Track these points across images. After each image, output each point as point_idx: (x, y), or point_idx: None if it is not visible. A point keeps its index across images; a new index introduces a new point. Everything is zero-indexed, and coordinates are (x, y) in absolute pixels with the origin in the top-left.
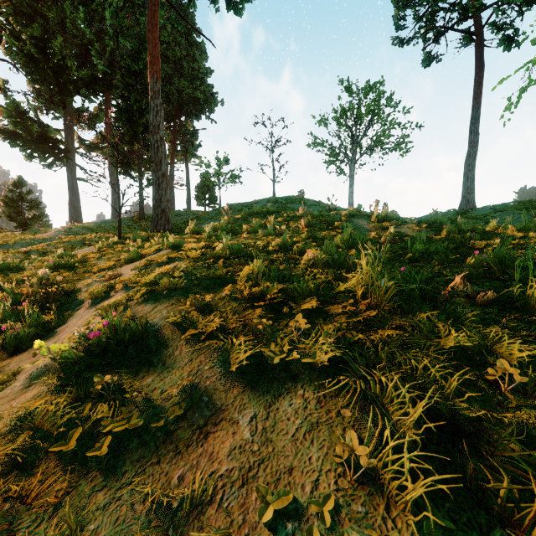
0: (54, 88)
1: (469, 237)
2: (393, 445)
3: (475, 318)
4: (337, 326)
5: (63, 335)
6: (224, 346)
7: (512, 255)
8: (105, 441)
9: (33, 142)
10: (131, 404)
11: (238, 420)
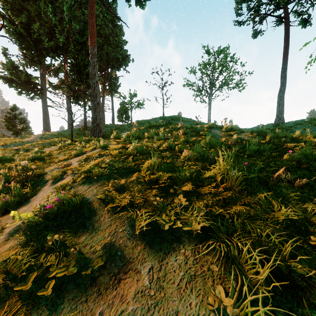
0: (34, 52)
1: (283, 141)
2: (250, 299)
3: (296, 198)
4: (205, 202)
5: (34, 202)
6: (132, 215)
7: (314, 154)
8: (51, 284)
9: (22, 84)
10: (71, 255)
11: (140, 270)
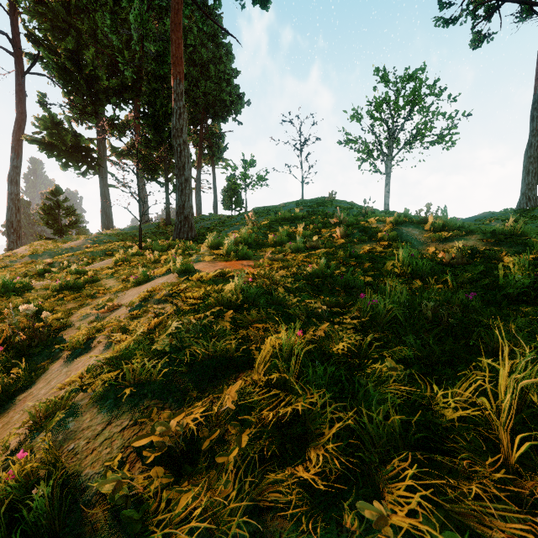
0: (87, 98)
1: None
2: None
3: None
4: None
5: (16, 413)
6: None
7: None
8: None
9: (68, 152)
10: None
11: None
